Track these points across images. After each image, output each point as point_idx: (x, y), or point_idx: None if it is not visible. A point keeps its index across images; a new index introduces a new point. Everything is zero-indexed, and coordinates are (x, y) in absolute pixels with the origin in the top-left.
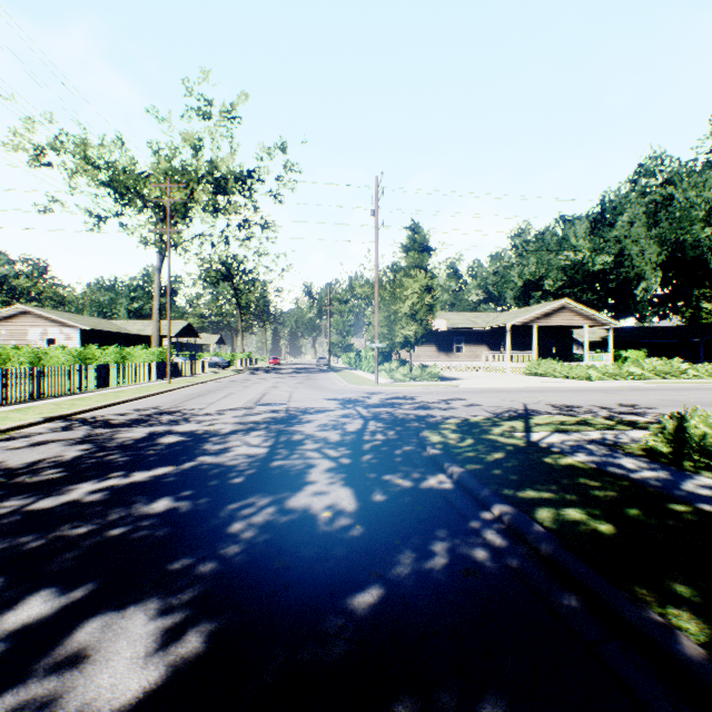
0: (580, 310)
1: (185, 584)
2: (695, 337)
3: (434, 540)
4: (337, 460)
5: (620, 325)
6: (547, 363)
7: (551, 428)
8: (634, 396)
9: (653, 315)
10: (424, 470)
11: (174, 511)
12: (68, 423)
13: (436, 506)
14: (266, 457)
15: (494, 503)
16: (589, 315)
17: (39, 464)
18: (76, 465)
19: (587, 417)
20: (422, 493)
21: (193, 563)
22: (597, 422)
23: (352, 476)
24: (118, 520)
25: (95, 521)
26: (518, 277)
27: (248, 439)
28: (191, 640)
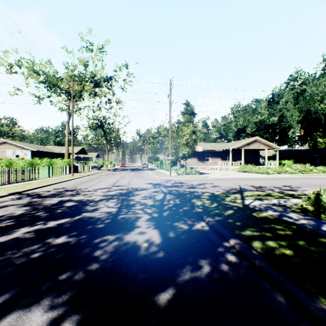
0: (263, 142)
1: (67, 288)
2: (315, 154)
3: (201, 259)
4: (151, 214)
5: (281, 149)
6: (248, 166)
7: (253, 198)
8: (290, 182)
9: (296, 144)
10: (194, 219)
11: (66, 243)
12: (20, 195)
13: (201, 239)
14: (116, 213)
15: (230, 238)
16: (267, 144)
17: (1, 217)
18: (20, 218)
19: (270, 192)
20: (193, 232)
21: (73, 275)
22: (275, 194)
23: (158, 223)
24: (36, 249)
25: (24, 249)
26: (235, 127)
27: (108, 204)
28: (67, 325)
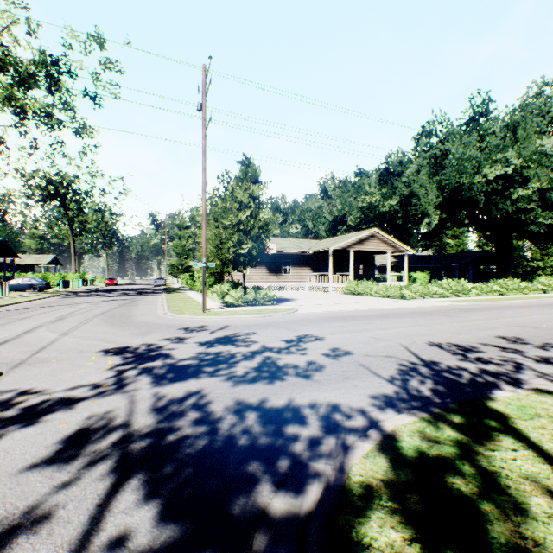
0: (385, 239)
1: None
2: (453, 263)
3: None
4: None
5: (413, 252)
6: (365, 283)
7: None
8: (482, 321)
9: (419, 247)
10: None
11: None
12: None
13: None
14: None
15: None
16: (391, 243)
17: None
18: None
19: None
20: None
21: None
22: None
23: None
24: None
25: None
26: (329, 214)
27: None
28: None
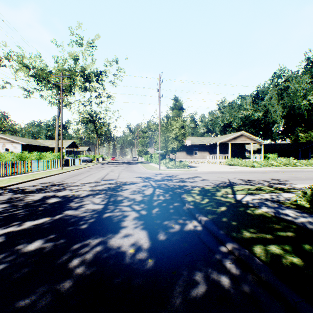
0: (249, 136)
1: None
2: (297, 148)
3: (196, 270)
4: (139, 212)
5: (266, 143)
6: (235, 159)
7: (245, 192)
8: (276, 175)
9: (279, 139)
10: (185, 217)
11: (39, 250)
12: (2, 191)
13: (194, 243)
14: (101, 211)
15: (228, 242)
16: (253, 138)
17: None
18: None
19: (260, 186)
20: (185, 233)
21: (38, 297)
22: (265, 188)
23: (147, 223)
24: (2, 259)
25: None
26: (221, 122)
27: (94, 200)
28: None
